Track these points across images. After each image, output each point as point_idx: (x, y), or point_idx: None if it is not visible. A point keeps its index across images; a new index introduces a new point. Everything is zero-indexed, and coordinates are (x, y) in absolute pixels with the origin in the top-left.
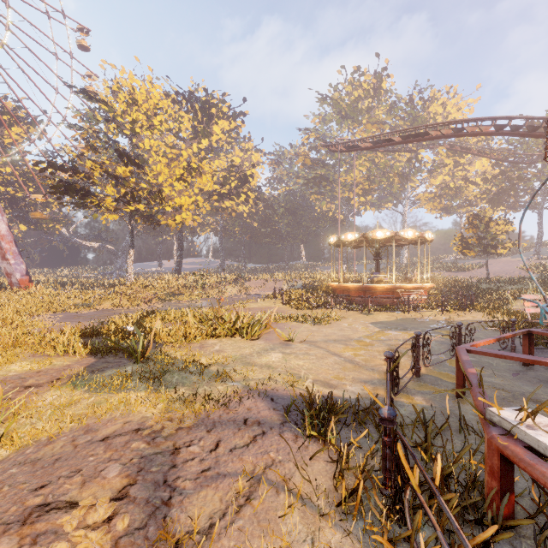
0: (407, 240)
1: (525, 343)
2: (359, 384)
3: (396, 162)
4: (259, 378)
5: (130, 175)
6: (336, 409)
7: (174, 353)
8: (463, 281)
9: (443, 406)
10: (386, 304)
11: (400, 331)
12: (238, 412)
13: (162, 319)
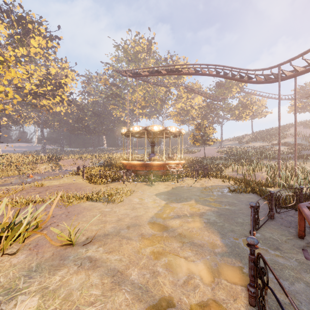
0: (170, 133)
1: (301, 218)
2: None
3: (159, 91)
4: None
5: None
6: None
7: None
8: (195, 158)
9: None
10: (159, 175)
11: (181, 202)
12: None
13: None
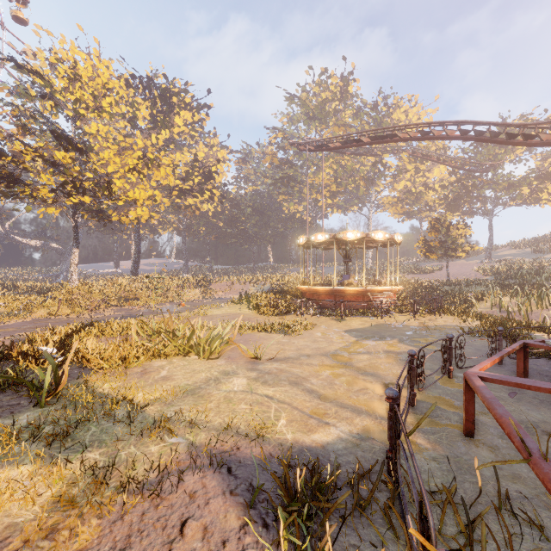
0: (376, 242)
1: (520, 357)
2: (345, 423)
3: (362, 165)
4: (213, 424)
5: (72, 162)
6: (325, 485)
7: (102, 384)
8: (427, 283)
9: (455, 453)
10: (357, 308)
11: (377, 341)
12: (174, 502)
13: (101, 333)
